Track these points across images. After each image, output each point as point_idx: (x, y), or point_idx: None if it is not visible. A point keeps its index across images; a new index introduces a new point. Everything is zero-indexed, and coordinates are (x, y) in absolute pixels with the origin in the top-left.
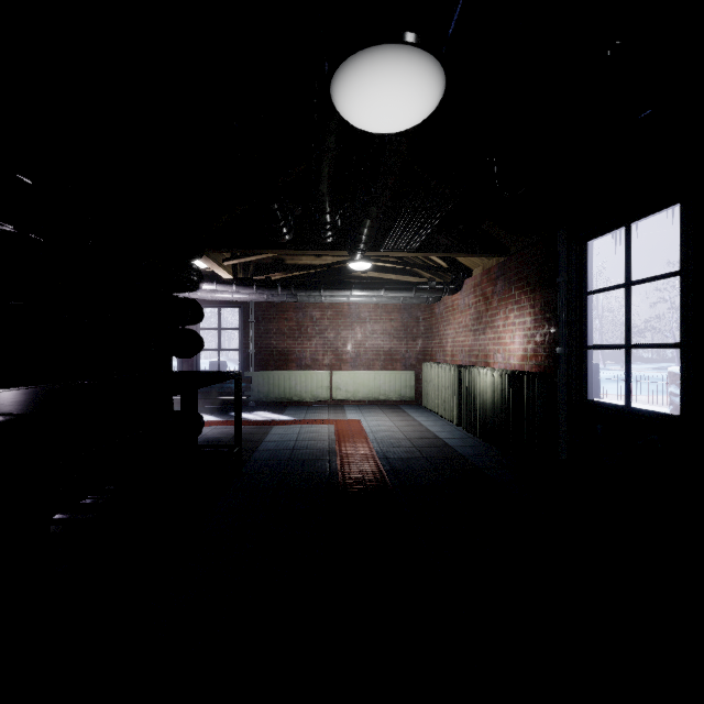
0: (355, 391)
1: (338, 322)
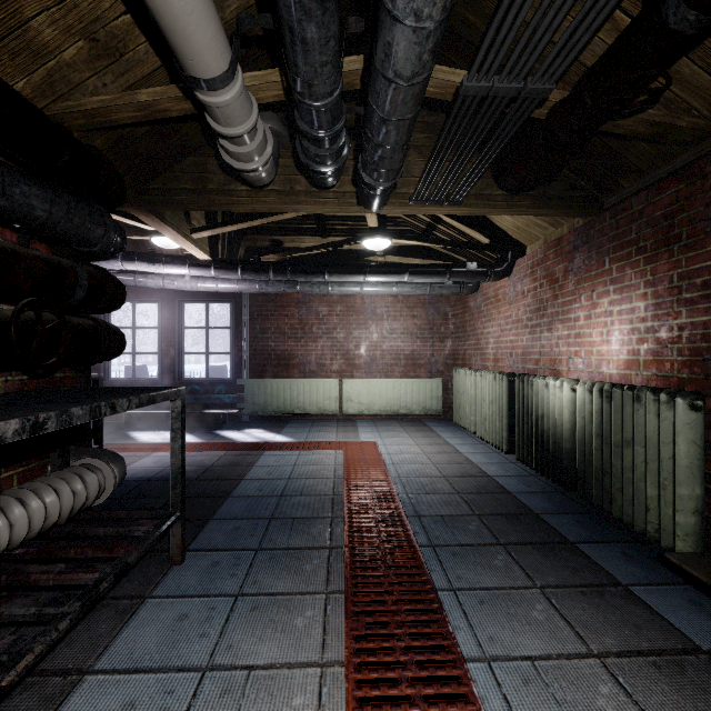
0: (370, 402)
1: (349, 320)
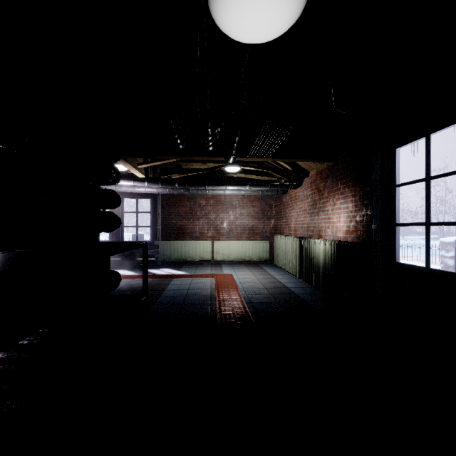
0: (229, 254)
1: (217, 208)
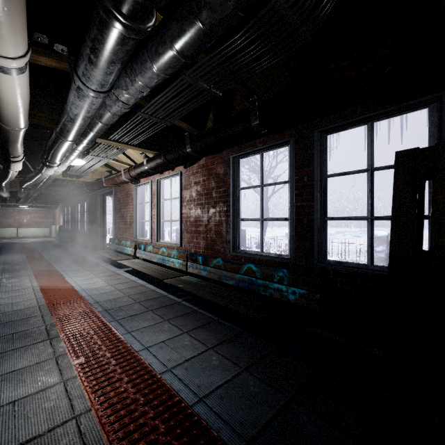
0: (27, 234)
1: (20, 213)
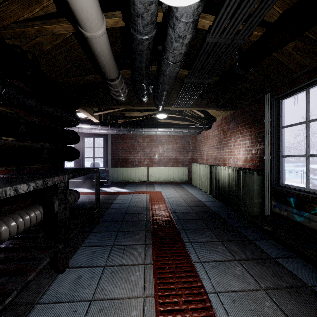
0: (159, 177)
1: (151, 144)
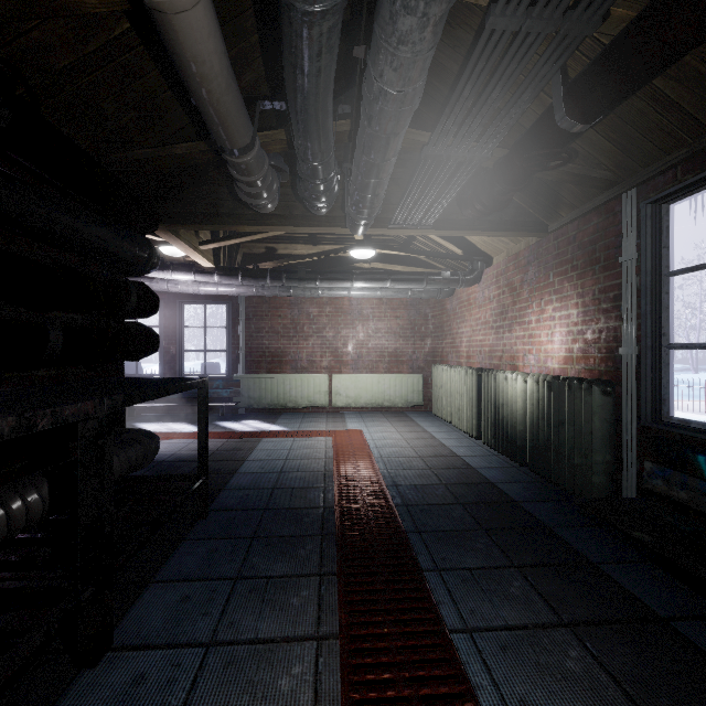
0: (357, 396)
1: (337, 320)
